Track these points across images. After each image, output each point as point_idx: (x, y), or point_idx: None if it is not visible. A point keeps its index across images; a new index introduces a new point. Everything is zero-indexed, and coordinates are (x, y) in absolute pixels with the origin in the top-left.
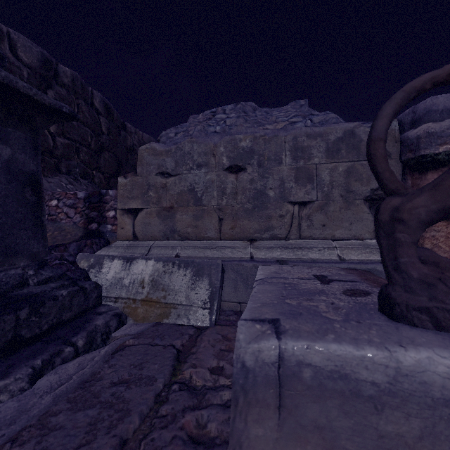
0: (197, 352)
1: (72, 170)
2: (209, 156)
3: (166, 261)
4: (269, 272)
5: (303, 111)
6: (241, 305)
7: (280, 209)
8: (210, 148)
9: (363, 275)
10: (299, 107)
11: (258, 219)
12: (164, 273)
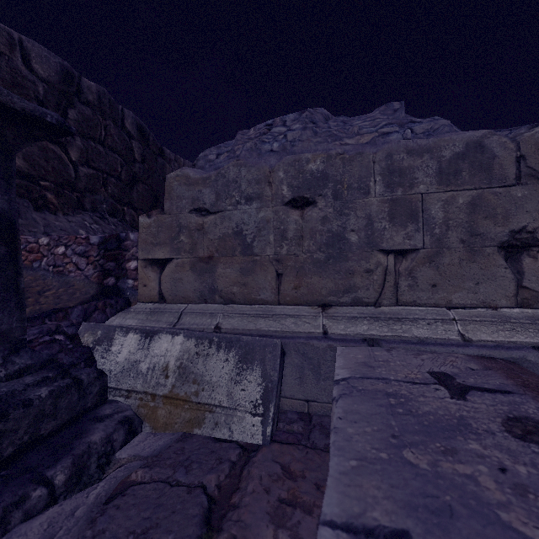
0: (240, 505)
1: (98, 206)
2: (262, 185)
3: (200, 338)
4: (355, 363)
5: (398, 118)
6: (310, 404)
7: (367, 261)
8: (264, 173)
9: (513, 373)
10: (392, 113)
11: (334, 275)
12: (197, 356)
